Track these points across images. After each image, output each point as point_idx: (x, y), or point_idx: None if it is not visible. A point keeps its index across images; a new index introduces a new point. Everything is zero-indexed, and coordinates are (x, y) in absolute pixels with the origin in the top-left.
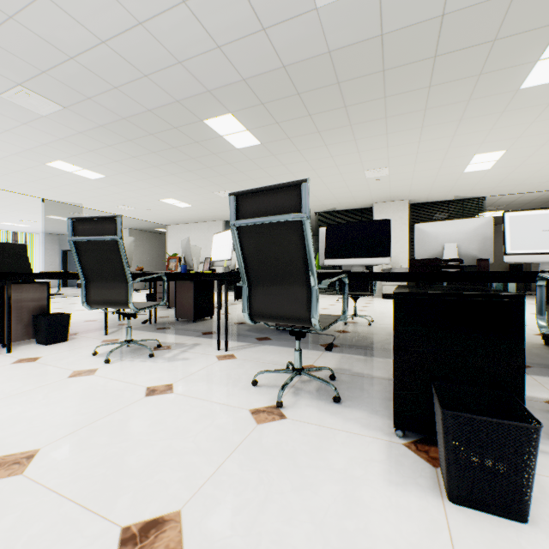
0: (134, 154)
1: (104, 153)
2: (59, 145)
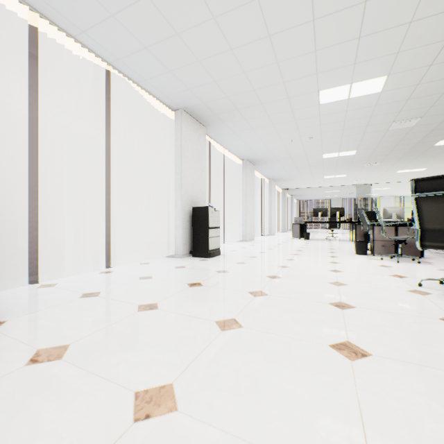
0: (424, 160)
1: (411, 164)
2: (392, 168)
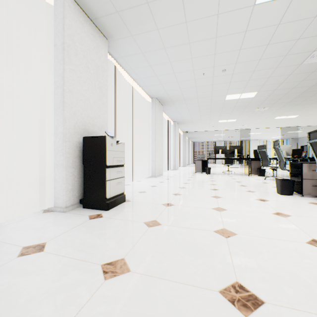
0: (303, 107)
1: (290, 110)
2: (274, 114)
